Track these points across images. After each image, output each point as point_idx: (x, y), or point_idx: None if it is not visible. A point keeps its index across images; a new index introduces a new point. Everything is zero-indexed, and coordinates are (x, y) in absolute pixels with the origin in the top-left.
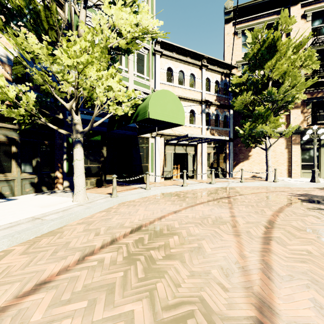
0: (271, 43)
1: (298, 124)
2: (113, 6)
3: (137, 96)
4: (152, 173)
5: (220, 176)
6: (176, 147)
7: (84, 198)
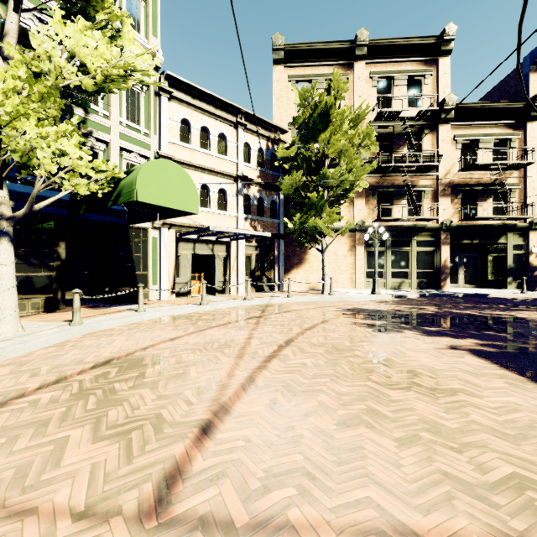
0: (324, 110)
1: (363, 219)
2: (70, 23)
3: (128, 160)
4: (154, 286)
5: (266, 289)
6: (196, 244)
7: (16, 328)
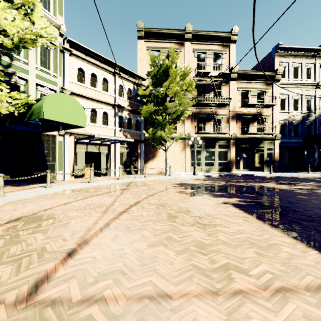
0: (166, 69)
1: (189, 132)
2: None
3: (41, 92)
4: (60, 171)
5: (133, 173)
6: (88, 146)
7: None
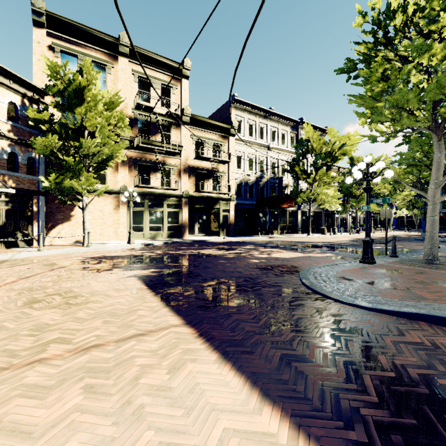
0: (79, 88)
1: (126, 184)
2: None
3: None
4: None
5: (22, 245)
6: None
7: None
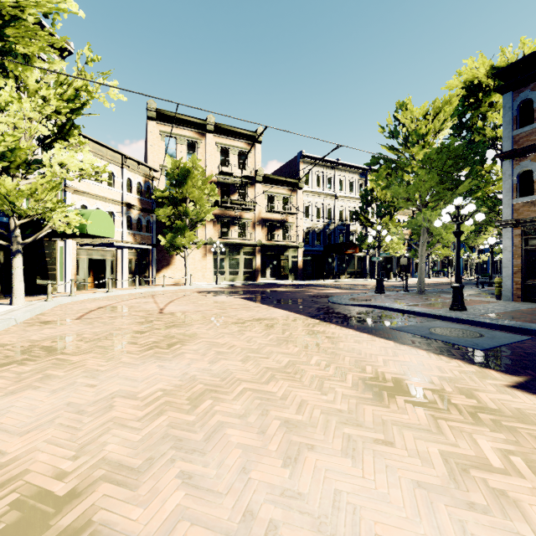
0: (187, 172)
1: (211, 237)
2: (63, 150)
3: None
4: (61, 282)
5: (143, 284)
6: (91, 251)
7: (24, 301)
